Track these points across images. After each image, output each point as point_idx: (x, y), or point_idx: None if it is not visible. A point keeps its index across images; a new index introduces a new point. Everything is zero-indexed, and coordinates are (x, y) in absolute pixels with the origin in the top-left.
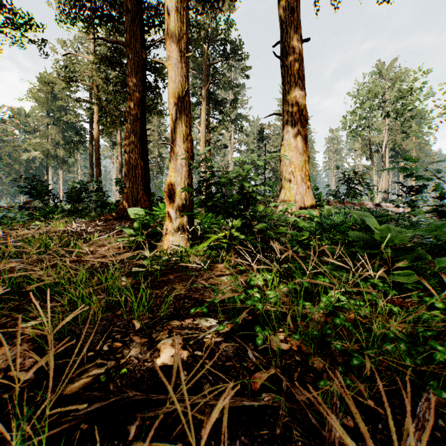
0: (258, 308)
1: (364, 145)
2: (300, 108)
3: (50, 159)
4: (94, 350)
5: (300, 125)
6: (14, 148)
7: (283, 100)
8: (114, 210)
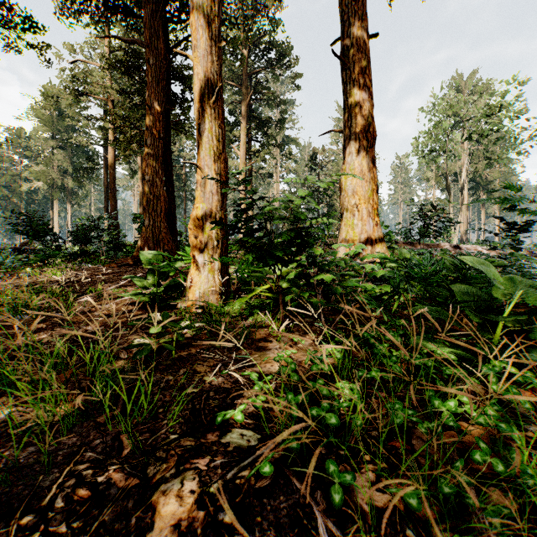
0: (329, 423)
1: (438, 175)
2: (366, 122)
3: (56, 190)
4: (36, 509)
5: (366, 144)
6: (12, 177)
7: (345, 113)
8: (131, 253)
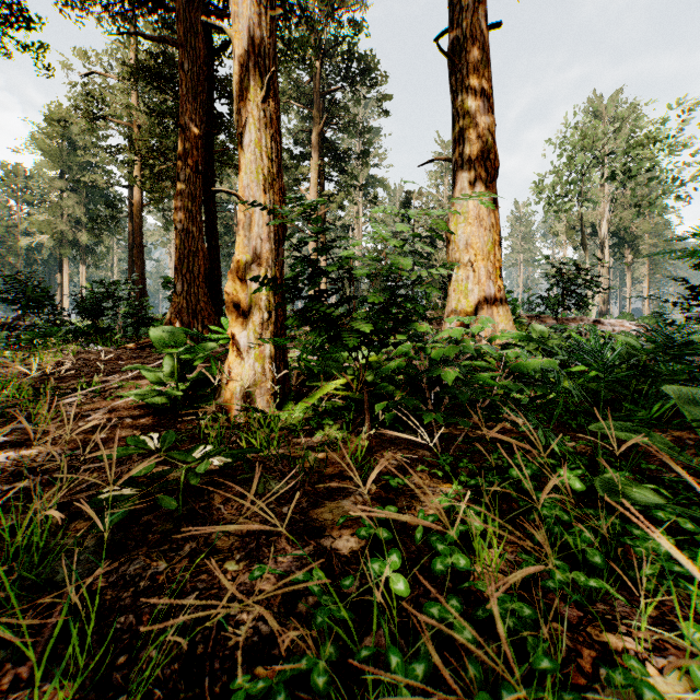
0: None
1: (571, 228)
2: (485, 146)
3: (66, 247)
4: None
5: (485, 177)
6: (7, 229)
7: (455, 133)
8: None
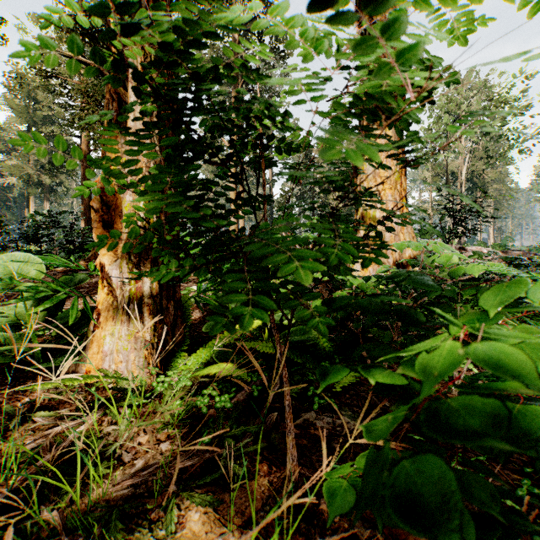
0: None
1: (436, 175)
2: None
3: (32, 187)
4: None
5: None
6: None
7: None
8: None
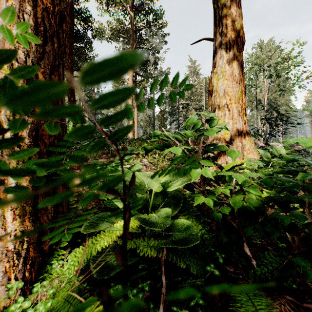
0: None
1: (249, 101)
2: (237, 28)
3: None
4: None
5: (236, 48)
6: None
7: (216, 21)
8: None
